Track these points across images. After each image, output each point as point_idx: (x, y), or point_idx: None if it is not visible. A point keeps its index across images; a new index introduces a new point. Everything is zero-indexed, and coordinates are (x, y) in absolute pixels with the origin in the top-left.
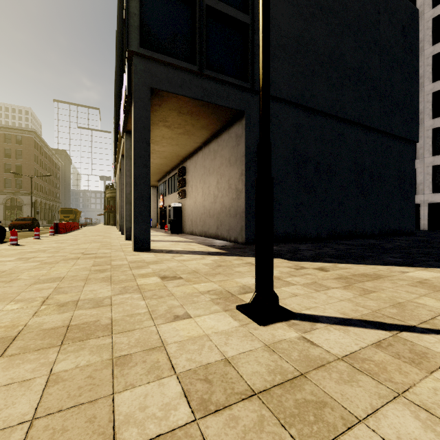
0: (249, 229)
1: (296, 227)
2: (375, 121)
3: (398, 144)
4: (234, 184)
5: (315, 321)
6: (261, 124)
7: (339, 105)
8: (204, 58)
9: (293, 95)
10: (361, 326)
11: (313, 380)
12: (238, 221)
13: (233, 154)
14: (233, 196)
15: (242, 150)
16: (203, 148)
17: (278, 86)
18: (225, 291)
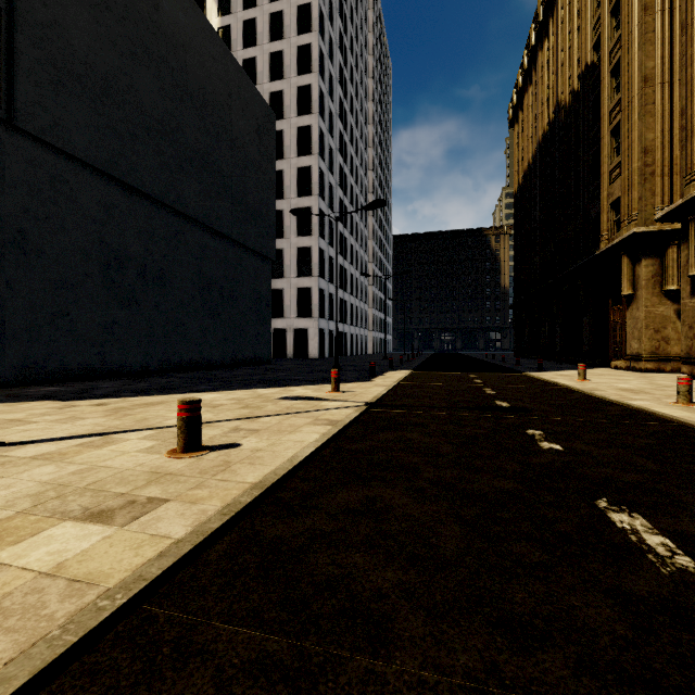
0: (2, 361)
1: (105, 357)
2: (226, 226)
3: (254, 258)
4: None
5: (30, 443)
6: None
7: (177, 194)
8: None
9: (98, 158)
10: (80, 438)
11: None
12: None
13: None
14: None
15: None
16: None
17: (67, 136)
18: None
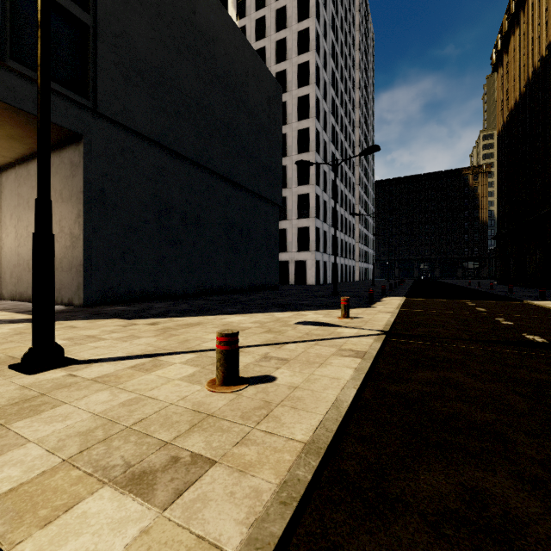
0: (90, 287)
1: (158, 284)
2: (244, 179)
3: (265, 204)
4: (69, 227)
5: (96, 362)
6: (39, 181)
7: (208, 156)
8: (8, 43)
9: (153, 132)
10: (134, 359)
11: (50, 395)
12: (73, 276)
13: (67, 186)
14: (67, 244)
15: (79, 184)
16: (17, 166)
17: (132, 117)
18: (5, 357)
